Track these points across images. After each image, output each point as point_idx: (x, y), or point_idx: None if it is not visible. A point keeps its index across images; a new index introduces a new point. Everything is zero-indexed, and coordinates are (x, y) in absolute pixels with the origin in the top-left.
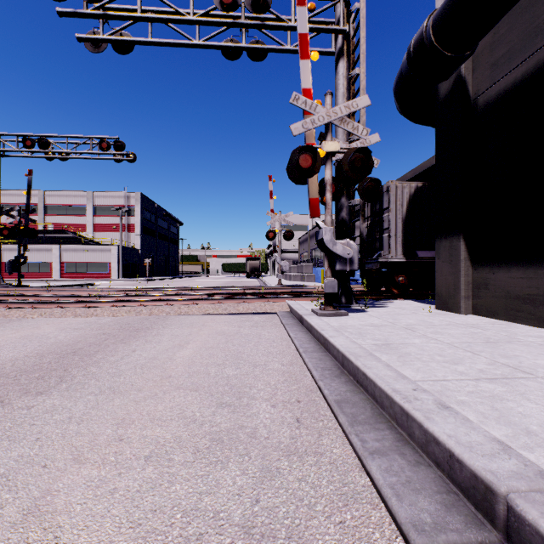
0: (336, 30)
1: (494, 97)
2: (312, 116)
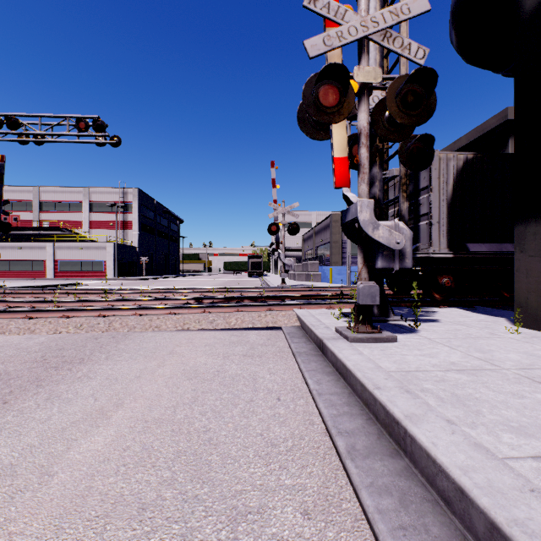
0: None
1: None
2: (338, 27)
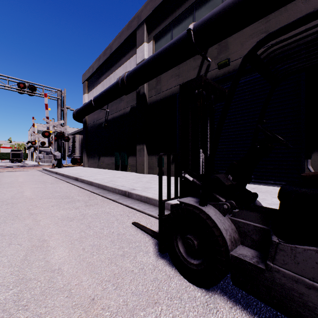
0: (57, 98)
1: (89, 126)
2: (49, 124)
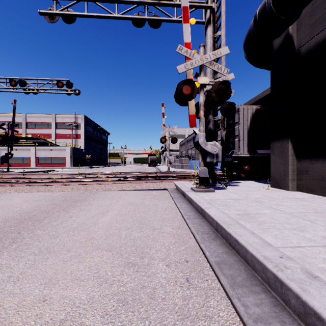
0: (206, 6)
1: (312, 46)
2: (191, 60)
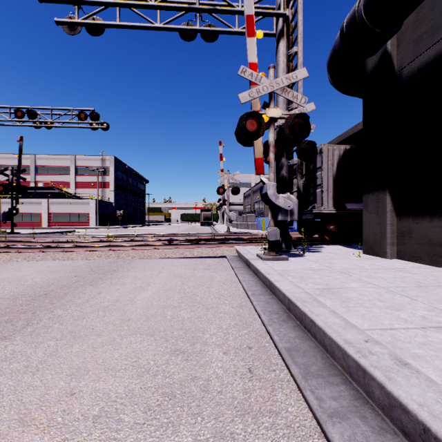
0: (277, 14)
1: (417, 68)
2: (257, 87)
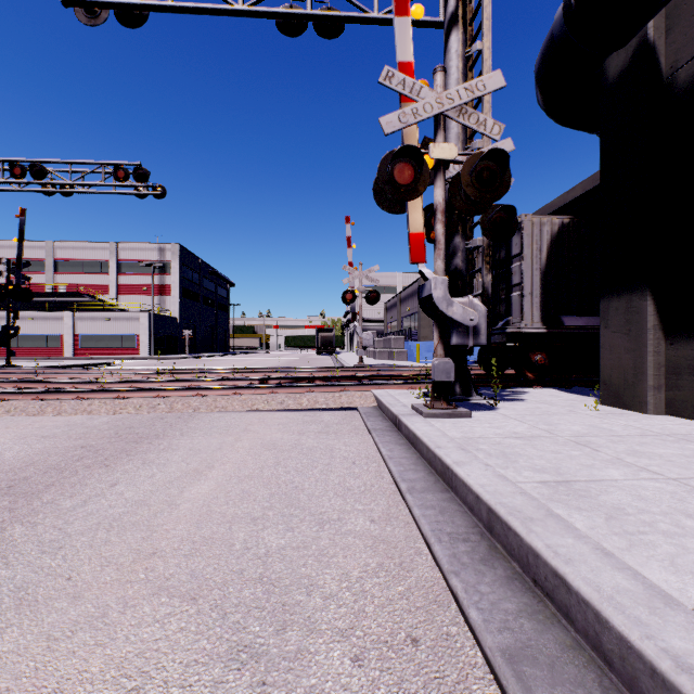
0: None
1: None
2: (414, 104)
